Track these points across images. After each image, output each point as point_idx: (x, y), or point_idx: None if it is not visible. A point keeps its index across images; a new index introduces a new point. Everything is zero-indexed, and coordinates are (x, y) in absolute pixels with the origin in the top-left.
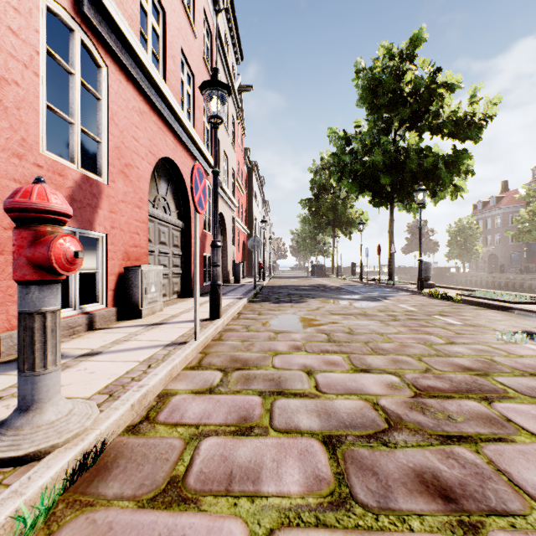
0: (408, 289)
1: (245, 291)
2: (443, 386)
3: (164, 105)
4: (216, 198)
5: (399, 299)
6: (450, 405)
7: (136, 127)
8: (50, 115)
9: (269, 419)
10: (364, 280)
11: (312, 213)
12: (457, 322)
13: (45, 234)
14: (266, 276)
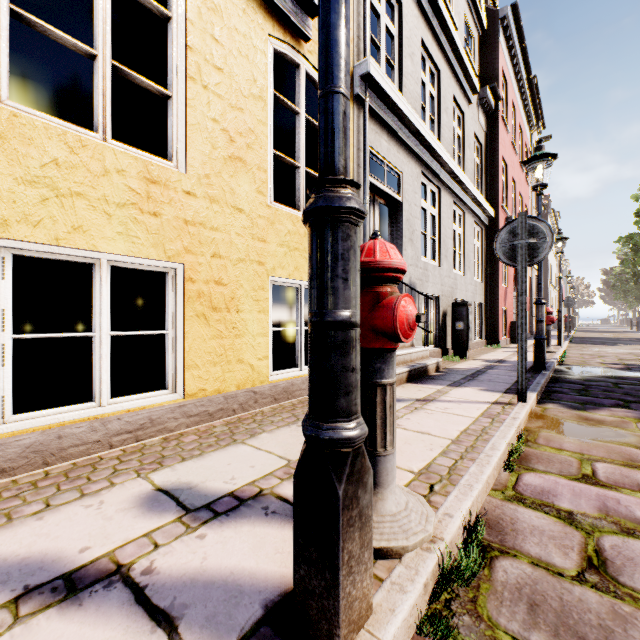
0: None
1: None
2: None
3: None
4: (560, 289)
5: None
6: None
7: None
8: None
9: (601, 357)
10: None
11: (638, 252)
12: None
13: (551, 316)
14: None
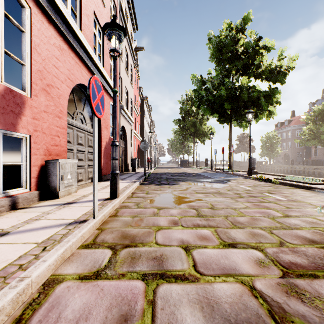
0: (242, 175)
1: (138, 177)
2: (302, 262)
3: (80, 46)
4: (115, 110)
5: (238, 181)
6: (321, 287)
7: (56, 58)
8: (6, 58)
9: (151, 317)
10: (213, 169)
11: (181, 128)
12: (283, 198)
13: None
14: (152, 167)
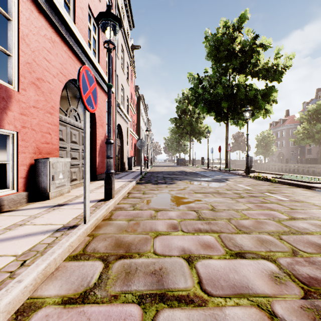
0: (239, 173)
1: (135, 176)
2: None
3: (73, 40)
4: (109, 106)
5: (236, 180)
6: None
7: (47, 51)
8: None
9: None
10: (210, 168)
11: (177, 126)
12: (285, 199)
13: None
14: (149, 165)
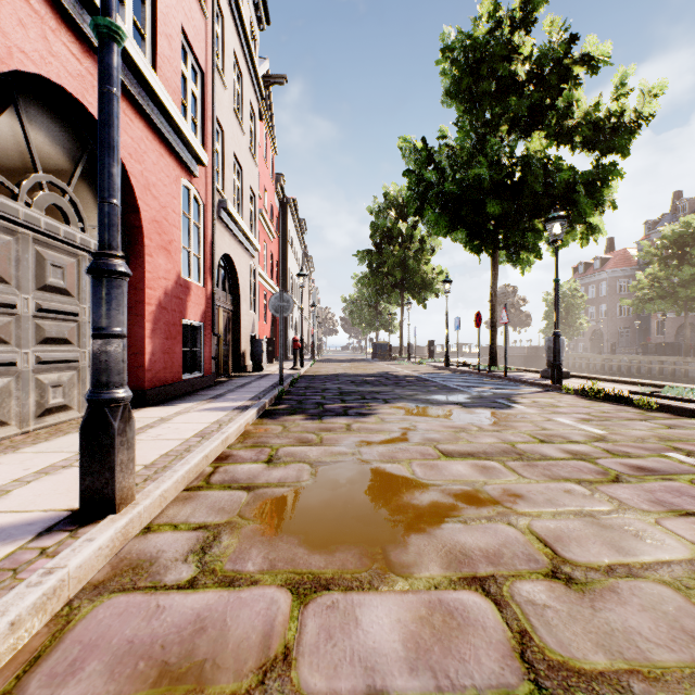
0: (534, 381)
1: (263, 389)
2: None
3: None
4: (106, 115)
5: (537, 402)
6: None
7: None
8: None
9: None
10: (451, 366)
11: (373, 270)
12: None
13: None
14: (308, 359)
